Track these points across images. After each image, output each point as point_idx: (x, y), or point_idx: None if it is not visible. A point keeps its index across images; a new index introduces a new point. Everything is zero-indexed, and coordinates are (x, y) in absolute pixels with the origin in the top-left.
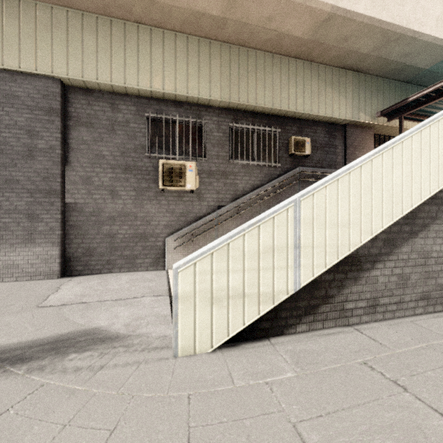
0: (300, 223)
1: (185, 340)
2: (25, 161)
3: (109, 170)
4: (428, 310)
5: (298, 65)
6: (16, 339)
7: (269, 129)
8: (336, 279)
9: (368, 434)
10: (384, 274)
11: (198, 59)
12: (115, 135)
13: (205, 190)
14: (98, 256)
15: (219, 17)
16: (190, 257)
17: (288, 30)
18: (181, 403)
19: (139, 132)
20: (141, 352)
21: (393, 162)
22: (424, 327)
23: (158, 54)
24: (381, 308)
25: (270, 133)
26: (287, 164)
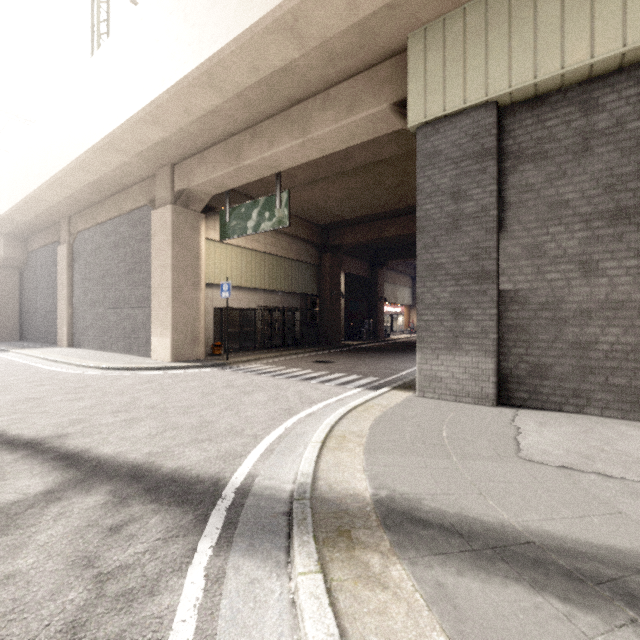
0: None
1: None
2: (448, 237)
3: (576, 226)
4: None
5: None
6: (560, 527)
7: None
8: None
9: None
10: None
11: None
12: (591, 157)
13: None
14: (555, 380)
15: None
16: None
17: None
18: None
19: None
20: None
21: None
22: None
23: None
24: None
25: None
26: None
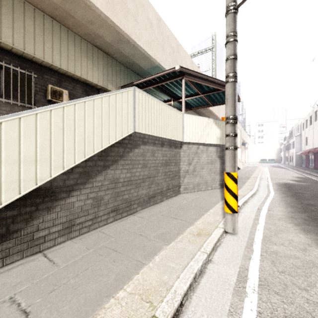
0: None
1: None
2: None
3: None
4: (117, 217)
5: (55, 25)
6: None
7: (23, 71)
8: (23, 213)
9: None
10: (80, 199)
11: None
12: None
13: None
14: None
15: None
16: None
17: None
18: None
19: None
20: None
21: (86, 113)
22: (105, 232)
23: None
24: (78, 226)
25: (24, 75)
26: None
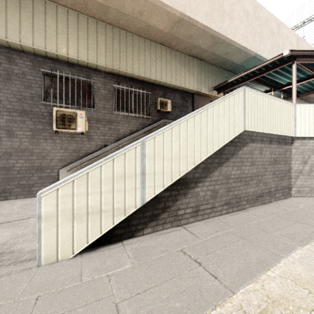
0: (145, 157)
1: (48, 251)
2: None
3: (5, 113)
4: (229, 211)
5: (162, 49)
6: None
7: (143, 91)
8: (171, 195)
9: (166, 300)
10: (203, 190)
11: (87, 33)
12: (12, 84)
13: (93, 133)
14: None
15: (102, 4)
16: (53, 184)
17: (153, 23)
18: (27, 305)
19: (35, 83)
20: (7, 266)
21: (208, 118)
22: (224, 221)
23: (52, 23)
24: (201, 212)
25: (143, 94)
26: (156, 117)
